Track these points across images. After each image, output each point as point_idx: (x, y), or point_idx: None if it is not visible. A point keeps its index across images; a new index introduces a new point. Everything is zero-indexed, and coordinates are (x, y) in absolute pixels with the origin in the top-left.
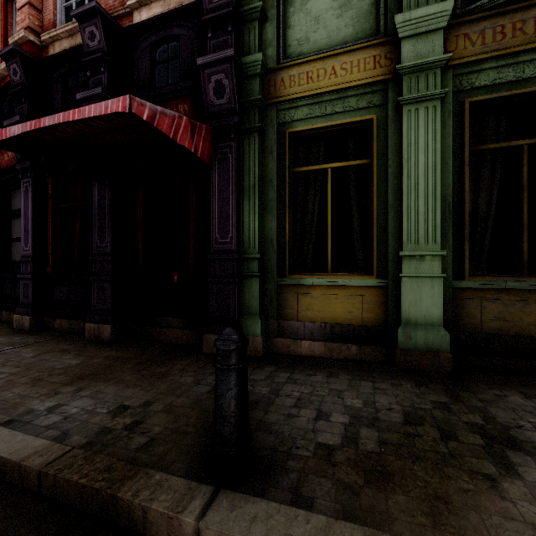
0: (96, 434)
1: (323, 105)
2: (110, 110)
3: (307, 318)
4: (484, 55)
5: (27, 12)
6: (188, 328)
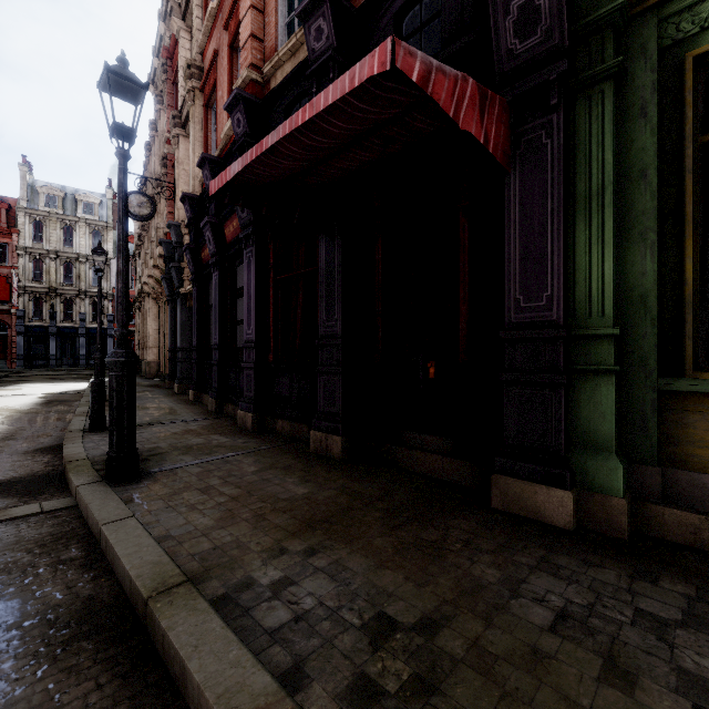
0: (351, 692)
1: None
2: (359, 79)
3: None
4: None
5: (249, 46)
6: (457, 456)
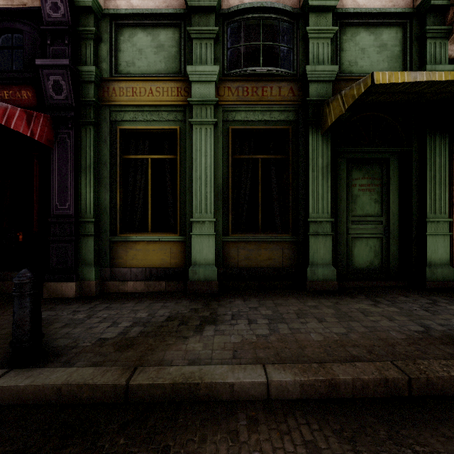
0: None
1: (145, 114)
2: None
3: (133, 265)
4: (238, 102)
5: None
6: None
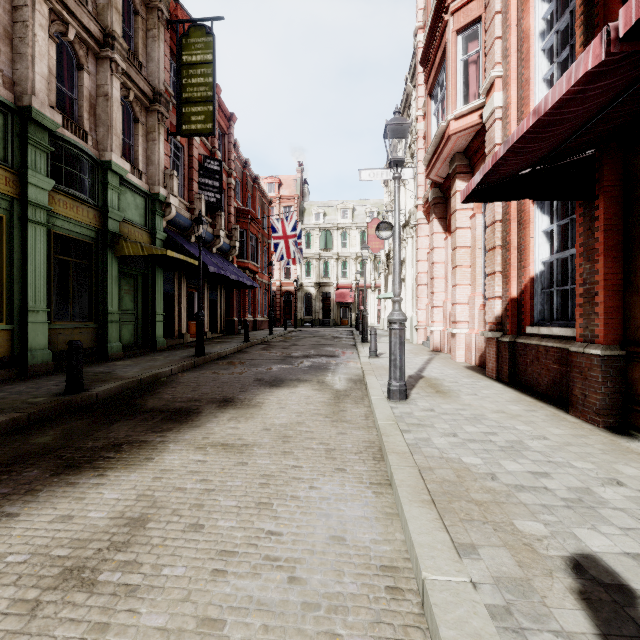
0: None
1: None
2: None
3: None
4: (61, 213)
5: None
6: None
